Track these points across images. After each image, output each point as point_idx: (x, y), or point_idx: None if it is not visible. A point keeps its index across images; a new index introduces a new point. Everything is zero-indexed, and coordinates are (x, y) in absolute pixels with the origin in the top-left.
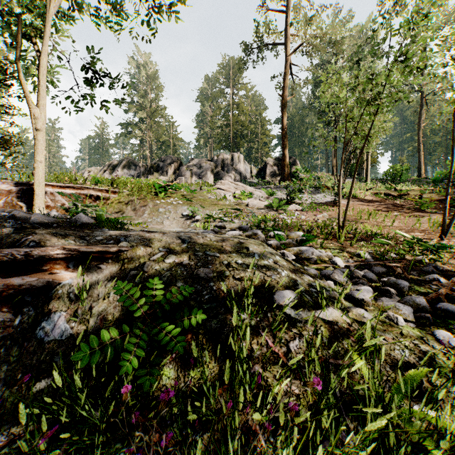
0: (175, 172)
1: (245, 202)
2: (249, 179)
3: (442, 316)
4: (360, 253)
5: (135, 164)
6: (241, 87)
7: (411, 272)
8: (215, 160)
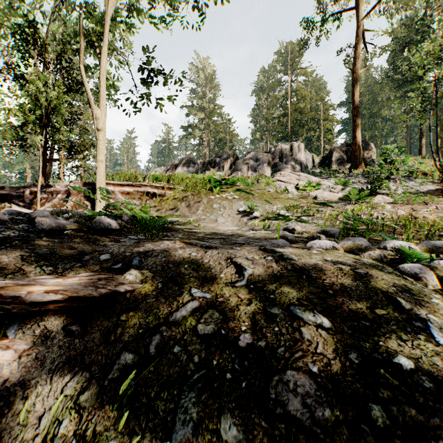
0: (231, 167)
1: (312, 194)
2: (310, 169)
3: None
4: None
5: (194, 162)
6: (300, 72)
7: None
8: (272, 151)
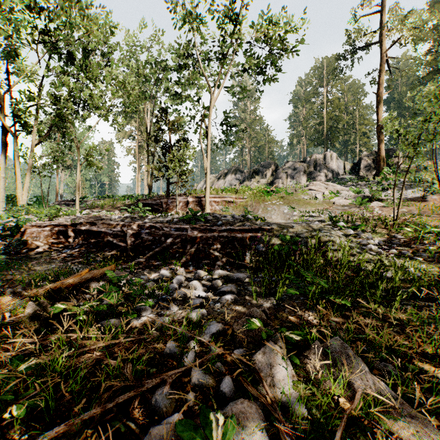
0: (273, 174)
1: (332, 200)
2: (341, 175)
3: (402, 256)
4: (394, 235)
5: (240, 170)
6: (335, 84)
7: (417, 244)
8: (308, 161)
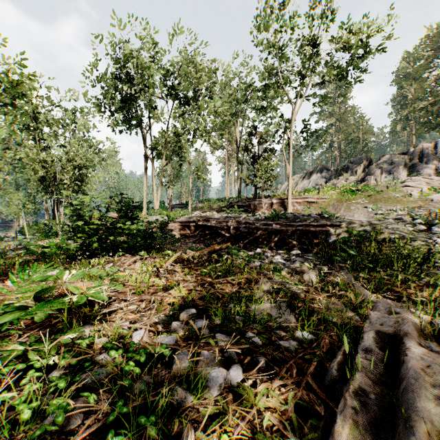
0: (364, 170)
1: (430, 197)
2: None
3: None
4: None
5: (326, 168)
6: None
7: None
8: (411, 152)
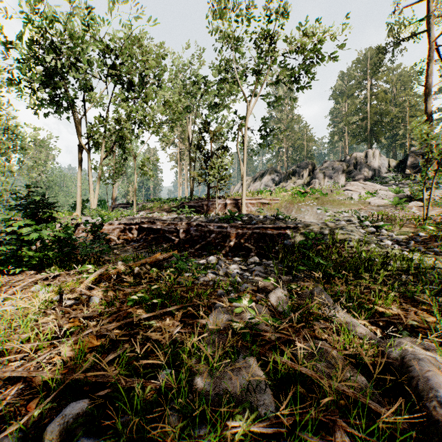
0: (310, 174)
1: (368, 201)
2: (385, 173)
3: (416, 251)
4: (418, 233)
5: (276, 171)
6: (380, 76)
7: (438, 242)
8: (348, 160)
